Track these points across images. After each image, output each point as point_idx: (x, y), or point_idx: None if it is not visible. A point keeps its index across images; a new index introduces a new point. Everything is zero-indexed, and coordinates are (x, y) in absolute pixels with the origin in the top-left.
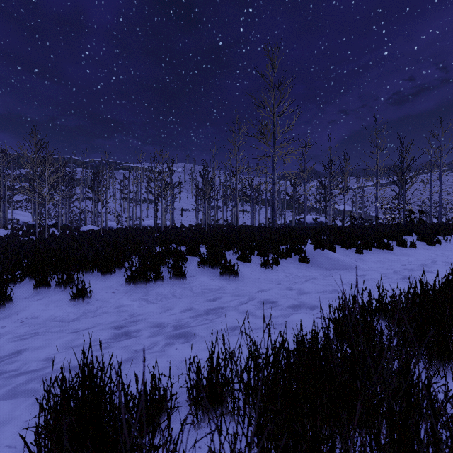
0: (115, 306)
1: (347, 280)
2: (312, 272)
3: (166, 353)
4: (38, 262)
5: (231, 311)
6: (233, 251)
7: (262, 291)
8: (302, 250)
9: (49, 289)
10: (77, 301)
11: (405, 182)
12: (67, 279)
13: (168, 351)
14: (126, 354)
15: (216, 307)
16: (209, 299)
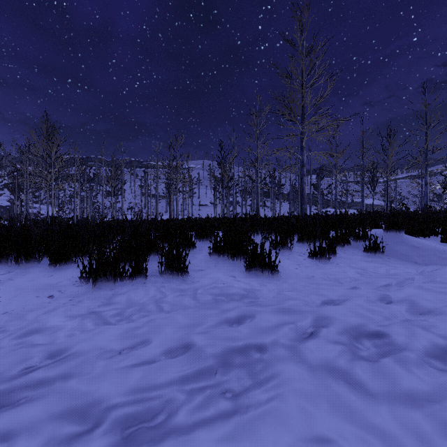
0: (23, 329)
1: None
2: (399, 267)
3: None
4: None
5: (287, 369)
6: (263, 236)
7: (337, 303)
8: (366, 236)
9: None
10: None
11: None
12: None
13: None
14: None
15: (246, 349)
16: (226, 319)
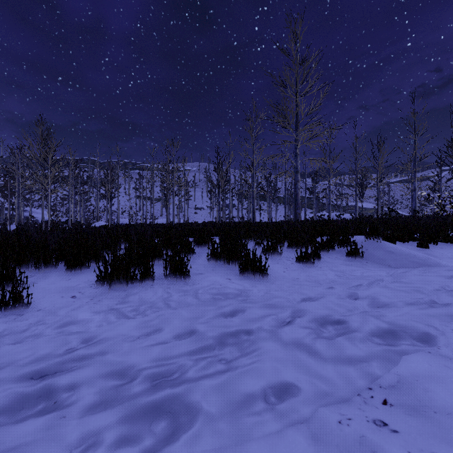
0: (60, 322)
1: (445, 284)
2: (373, 270)
3: None
4: None
5: (267, 343)
6: (256, 242)
7: (313, 299)
8: (349, 242)
9: None
10: (4, 311)
11: None
12: (3, 274)
13: None
14: None
15: (238, 332)
16: (223, 312)
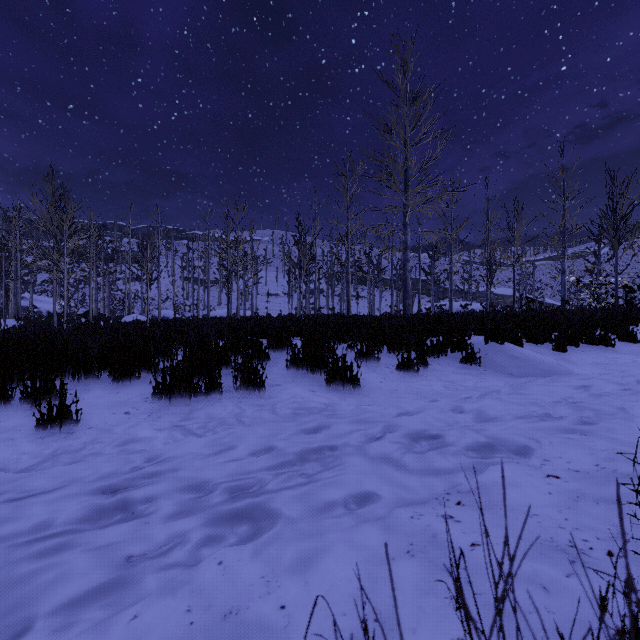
0: (119, 440)
1: (567, 395)
2: (490, 380)
3: (191, 578)
4: (2, 358)
5: (352, 457)
6: (348, 345)
7: (409, 413)
8: (465, 344)
9: (7, 405)
10: (50, 429)
11: (618, 241)
12: (41, 387)
13: (198, 570)
14: (87, 577)
15: (321, 447)
16: (305, 428)
